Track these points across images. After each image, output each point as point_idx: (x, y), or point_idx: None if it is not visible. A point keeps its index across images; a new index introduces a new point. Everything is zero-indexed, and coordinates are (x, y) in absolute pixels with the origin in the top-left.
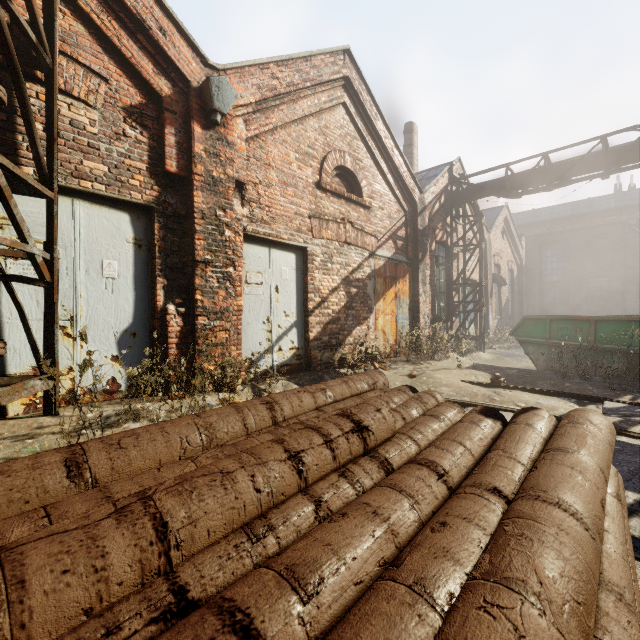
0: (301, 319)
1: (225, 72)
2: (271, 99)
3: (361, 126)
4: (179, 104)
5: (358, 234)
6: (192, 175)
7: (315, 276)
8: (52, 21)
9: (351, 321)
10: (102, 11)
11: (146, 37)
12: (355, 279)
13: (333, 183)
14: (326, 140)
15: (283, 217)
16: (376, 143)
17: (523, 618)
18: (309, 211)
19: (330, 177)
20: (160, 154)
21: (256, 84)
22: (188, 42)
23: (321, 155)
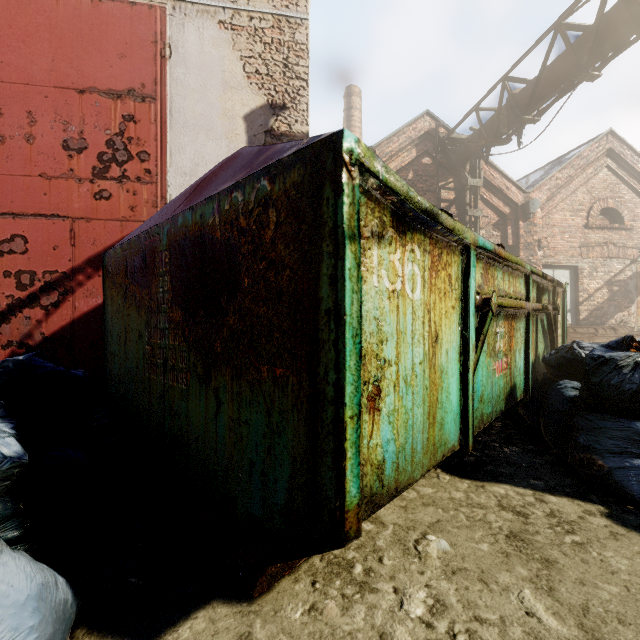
0: (573, 308)
1: (532, 191)
2: (555, 191)
3: (622, 174)
4: (512, 215)
5: (619, 250)
6: (519, 244)
7: (583, 282)
8: (475, 206)
9: (613, 309)
10: (486, 192)
11: (501, 194)
12: (616, 281)
13: (597, 220)
14: (591, 196)
15: (562, 251)
16: (637, 180)
17: (639, 336)
18: (579, 244)
19: (595, 218)
20: (504, 238)
21: (547, 188)
22: (516, 187)
23: (588, 207)
